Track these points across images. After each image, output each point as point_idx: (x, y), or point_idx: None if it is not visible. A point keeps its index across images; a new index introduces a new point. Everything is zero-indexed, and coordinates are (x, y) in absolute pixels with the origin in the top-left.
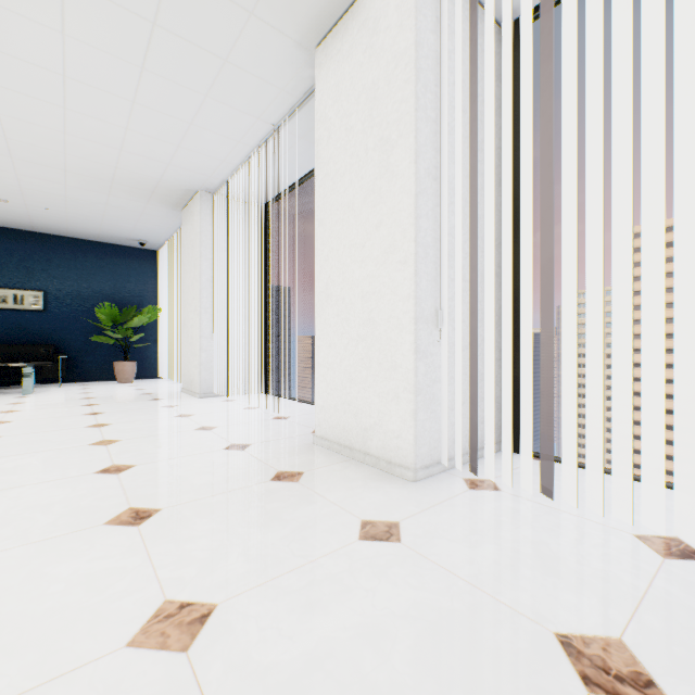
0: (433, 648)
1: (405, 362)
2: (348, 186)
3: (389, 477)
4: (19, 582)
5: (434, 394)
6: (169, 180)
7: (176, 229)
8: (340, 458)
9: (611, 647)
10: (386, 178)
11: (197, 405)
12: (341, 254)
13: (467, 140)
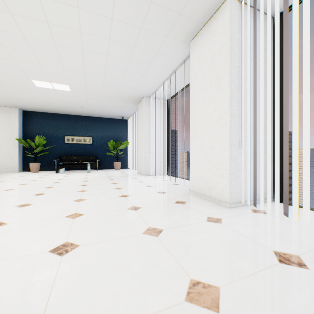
0: (228, 247)
1: (226, 162)
2: (203, 94)
3: (219, 206)
4: (111, 218)
5: (238, 175)
6: (134, 94)
7: (135, 111)
8: (200, 198)
9: (293, 256)
10: (218, 91)
11: (144, 178)
12: (200, 121)
13: (254, 71)
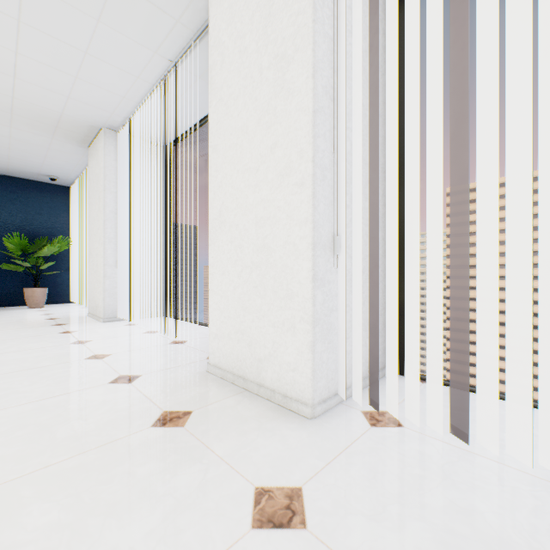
0: None
1: (302, 290)
2: (241, 109)
3: (285, 413)
4: None
5: (332, 324)
6: (72, 115)
7: (85, 166)
8: (233, 390)
9: None
10: (281, 97)
11: (98, 330)
12: (235, 179)
13: (361, 69)
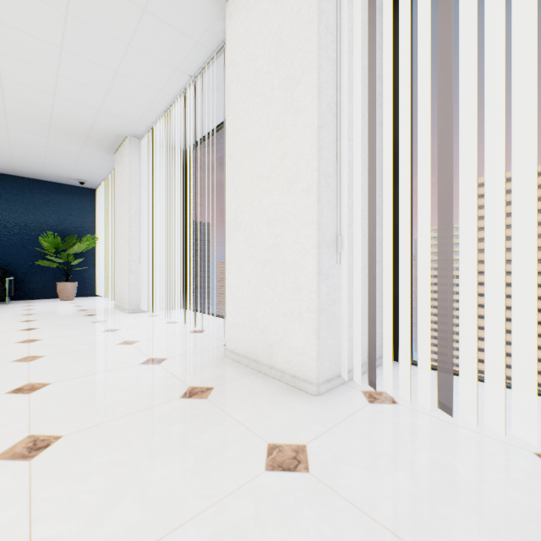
0: None
1: (308, 283)
2: (255, 123)
3: (293, 391)
4: None
5: (335, 313)
6: (101, 126)
7: (111, 170)
8: (248, 371)
9: None
10: (290, 114)
11: (125, 320)
12: (249, 185)
13: (362, 84)
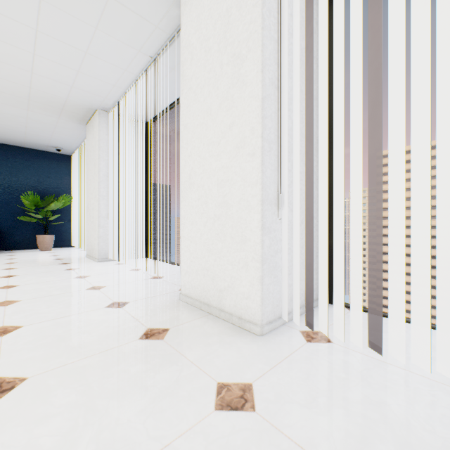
0: None
1: (253, 236)
2: (206, 96)
3: (240, 331)
4: None
5: (276, 262)
6: (74, 100)
7: (83, 139)
8: (200, 314)
9: None
10: (237, 87)
11: (94, 268)
12: (201, 150)
13: (300, 62)
